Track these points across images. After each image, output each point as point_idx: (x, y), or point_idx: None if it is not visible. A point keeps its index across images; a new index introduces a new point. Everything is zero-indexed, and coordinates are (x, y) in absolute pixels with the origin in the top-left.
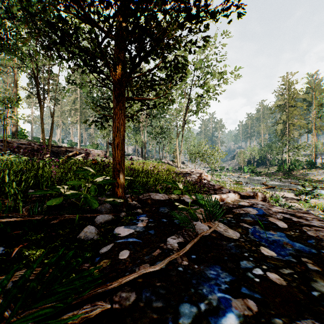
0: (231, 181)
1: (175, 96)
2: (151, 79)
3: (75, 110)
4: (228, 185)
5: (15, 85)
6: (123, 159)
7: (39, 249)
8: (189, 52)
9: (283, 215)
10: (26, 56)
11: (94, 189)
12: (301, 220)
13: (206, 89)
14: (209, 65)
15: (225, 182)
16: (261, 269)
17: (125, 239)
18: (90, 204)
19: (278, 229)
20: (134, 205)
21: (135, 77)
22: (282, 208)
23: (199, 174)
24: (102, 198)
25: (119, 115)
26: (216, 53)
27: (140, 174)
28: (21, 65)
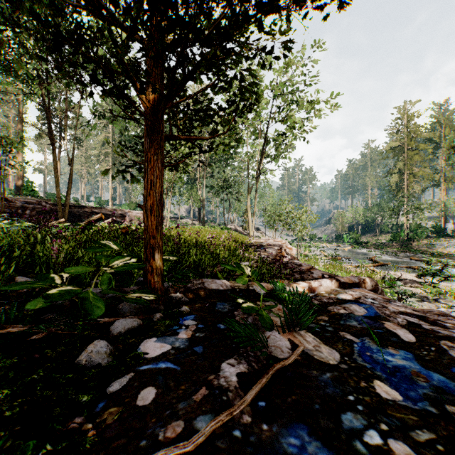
0: (325, 256)
1: (246, 135)
2: (201, 107)
3: (106, 154)
4: (321, 261)
5: (21, 119)
6: (160, 229)
7: (1, 389)
8: (262, 66)
9: (406, 318)
10: (31, 78)
11: (109, 280)
12: (437, 329)
13: (290, 125)
14: (294, 90)
15: (317, 257)
16: (379, 430)
17: (153, 363)
18: (90, 312)
19: (400, 344)
20: (178, 299)
21: (175, 103)
22: (404, 306)
23: (279, 247)
24: (130, 288)
25: (154, 163)
26: (305, 74)
27: (192, 249)
28: (28, 91)
